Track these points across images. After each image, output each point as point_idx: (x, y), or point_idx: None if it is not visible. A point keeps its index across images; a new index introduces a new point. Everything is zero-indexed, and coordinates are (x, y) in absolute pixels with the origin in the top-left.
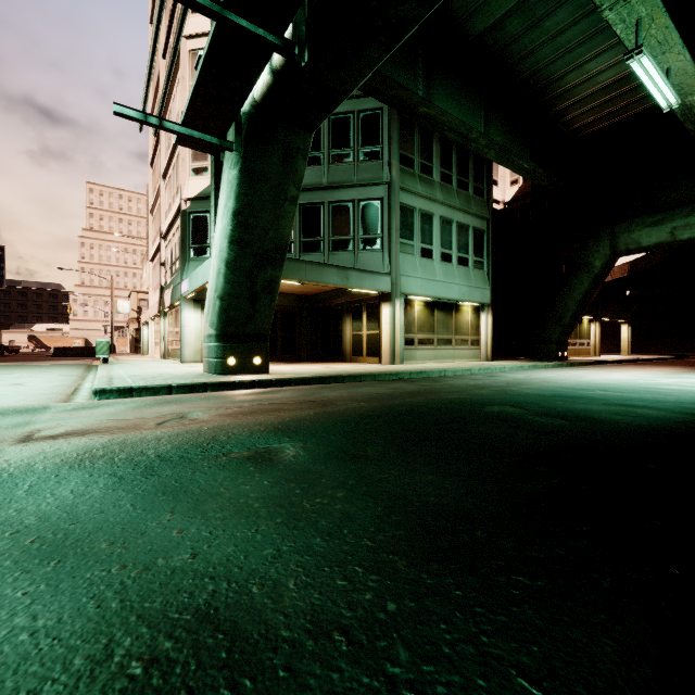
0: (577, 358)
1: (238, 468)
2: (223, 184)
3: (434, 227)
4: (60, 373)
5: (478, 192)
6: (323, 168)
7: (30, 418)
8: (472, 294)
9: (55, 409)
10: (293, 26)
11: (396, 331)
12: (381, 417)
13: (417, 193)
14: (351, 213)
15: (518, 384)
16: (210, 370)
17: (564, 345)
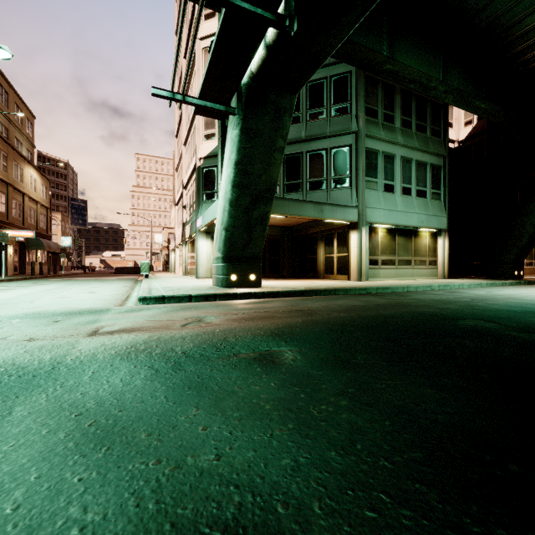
0: (533, 277)
1: (247, 368)
2: (227, 142)
3: (396, 166)
4: (118, 284)
5: (435, 134)
6: (301, 125)
7: (98, 317)
8: (430, 221)
9: (114, 311)
10: (285, 3)
11: (363, 254)
12: (362, 327)
13: (380, 139)
14: (324, 159)
15: (483, 300)
16: (217, 284)
17: (520, 265)
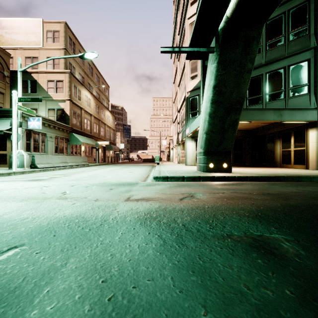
0: None
1: (246, 256)
2: (207, 74)
3: None
4: (144, 168)
5: None
6: (261, 54)
7: (131, 188)
8: None
9: (140, 185)
10: None
11: None
12: None
13: None
14: (282, 75)
15: None
16: (200, 170)
17: None
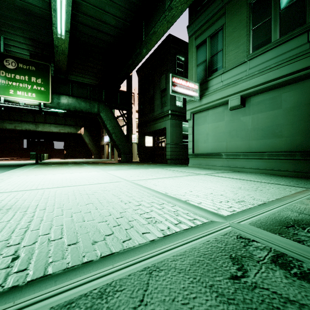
0: None
1: None
2: None
3: None
4: None
5: None
6: None
7: None
8: None
9: None
10: None
11: None
12: None
13: None
14: None
15: None
16: None
17: None
